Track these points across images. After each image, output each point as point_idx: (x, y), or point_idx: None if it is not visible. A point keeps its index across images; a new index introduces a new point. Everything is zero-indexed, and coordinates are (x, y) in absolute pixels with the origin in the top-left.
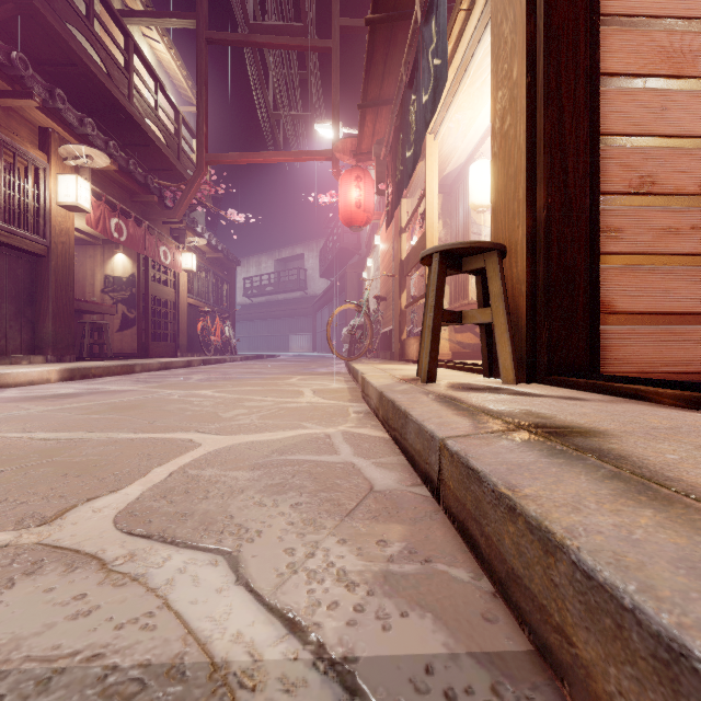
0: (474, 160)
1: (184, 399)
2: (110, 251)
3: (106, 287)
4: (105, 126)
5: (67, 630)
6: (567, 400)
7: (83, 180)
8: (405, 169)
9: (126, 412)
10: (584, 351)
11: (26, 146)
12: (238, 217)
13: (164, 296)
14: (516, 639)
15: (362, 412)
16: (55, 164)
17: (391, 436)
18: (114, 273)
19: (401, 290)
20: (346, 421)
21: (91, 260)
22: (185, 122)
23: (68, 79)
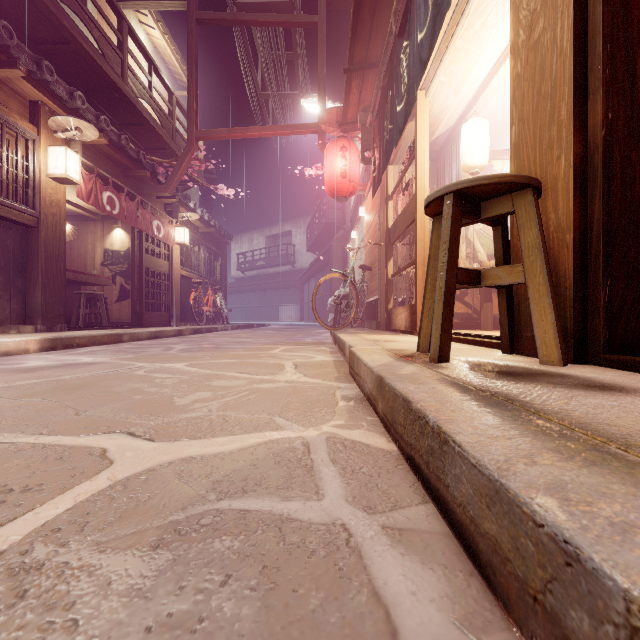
0: (466, 120)
1: (148, 375)
2: (109, 226)
3: (106, 260)
4: (102, 106)
5: None
6: None
7: (73, 152)
8: (395, 126)
9: (65, 394)
10: None
11: (15, 117)
12: (227, 192)
13: (158, 268)
14: None
15: (352, 398)
16: (45, 137)
17: (402, 451)
18: (113, 247)
19: (387, 259)
20: (332, 414)
21: (92, 235)
22: (179, 103)
23: (63, 58)
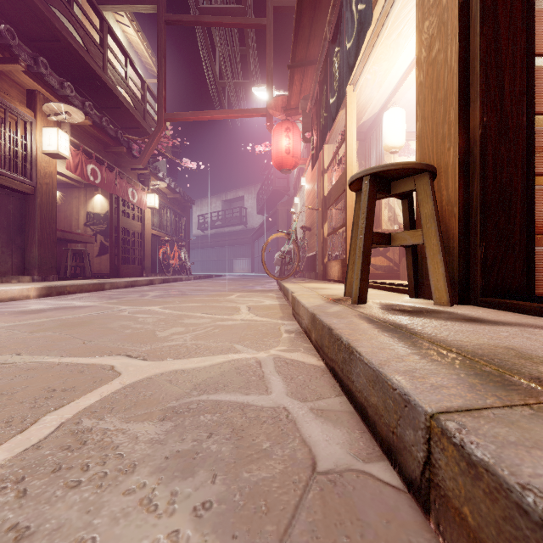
0: (387, 109)
1: (132, 315)
2: (91, 193)
3: (88, 221)
4: (85, 92)
5: None
6: (537, 330)
7: (63, 132)
8: (329, 114)
9: (71, 329)
10: (521, 272)
11: (15, 104)
12: (191, 164)
13: (133, 228)
14: None
15: (293, 331)
16: (40, 120)
17: (327, 365)
18: (94, 210)
19: (324, 221)
20: (278, 342)
21: (76, 200)
22: (150, 90)
23: (54, 53)
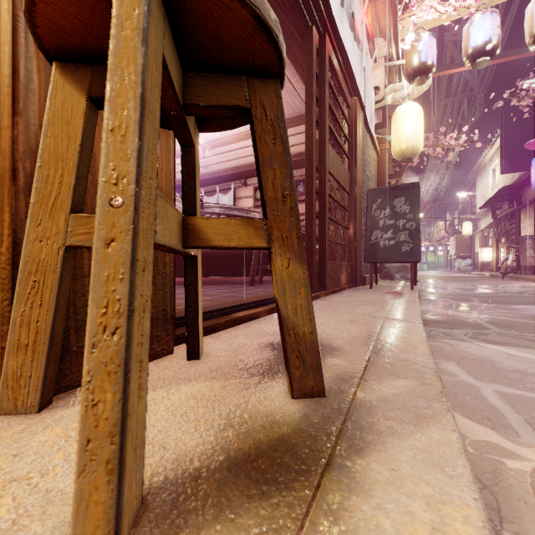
0: None
1: None
2: None
3: None
4: None
5: None
6: None
7: None
8: None
9: None
10: None
11: None
12: None
13: None
14: None
15: None
16: None
17: None
18: None
19: None
20: None
21: None
22: None
23: None
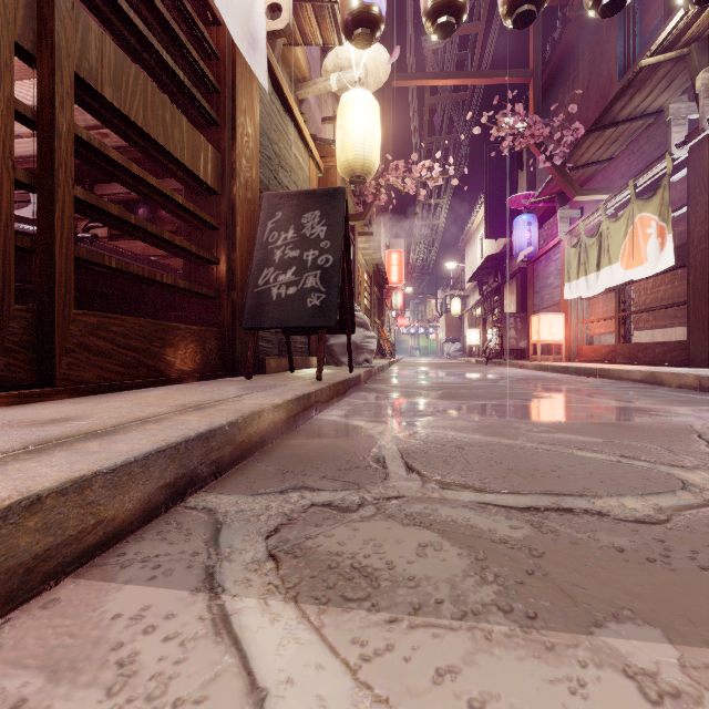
0: None
1: None
2: None
3: None
4: None
5: (443, 651)
6: None
7: None
8: None
9: None
10: None
11: None
12: None
13: None
14: (67, 585)
15: None
16: None
17: None
18: None
19: None
20: None
21: None
22: None
23: None
